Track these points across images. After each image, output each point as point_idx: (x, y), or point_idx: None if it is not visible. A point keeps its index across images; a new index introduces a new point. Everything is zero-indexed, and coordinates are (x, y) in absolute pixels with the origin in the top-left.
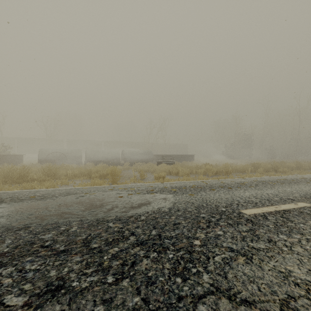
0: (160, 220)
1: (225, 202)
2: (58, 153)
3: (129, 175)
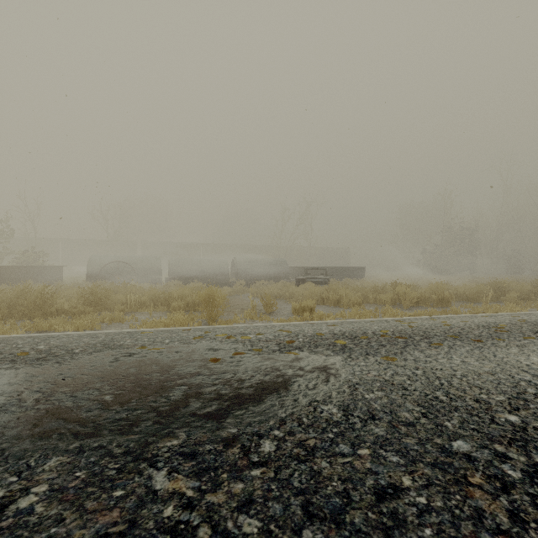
0: (325, 467)
1: (496, 387)
2: (120, 263)
3: (245, 304)
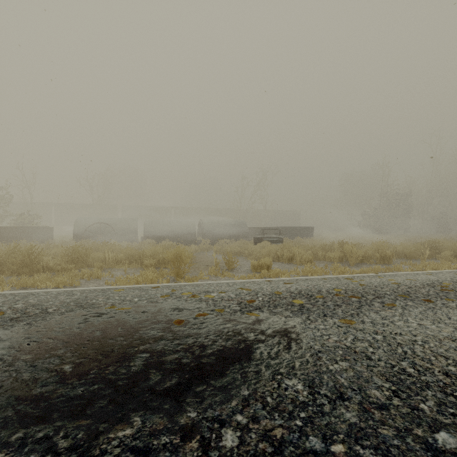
0: None
1: None
2: (102, 224)
3: (209, 261)
